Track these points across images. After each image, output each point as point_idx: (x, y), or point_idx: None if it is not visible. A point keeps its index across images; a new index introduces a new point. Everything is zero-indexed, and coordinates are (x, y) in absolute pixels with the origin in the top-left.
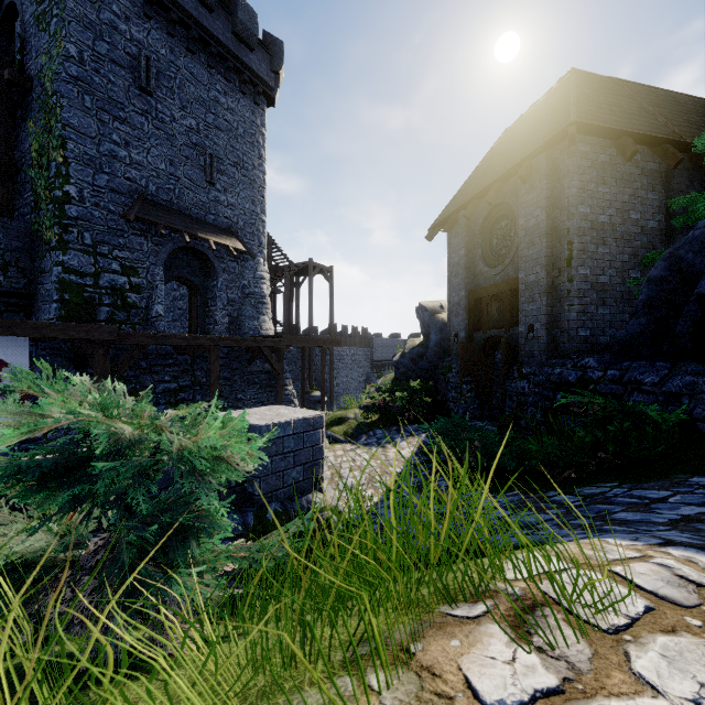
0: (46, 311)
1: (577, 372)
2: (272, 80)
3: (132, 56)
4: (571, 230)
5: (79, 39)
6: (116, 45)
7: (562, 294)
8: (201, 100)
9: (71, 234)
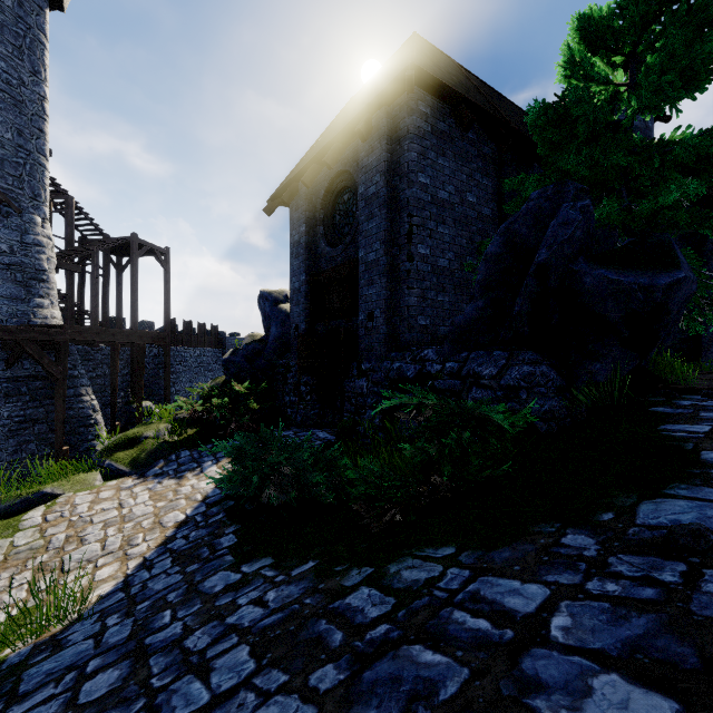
0: None
1: (416, 366)
2: None
3: None
4: (411, 200)
5: None
6: None
7: (402, 276)
8: None
9: None
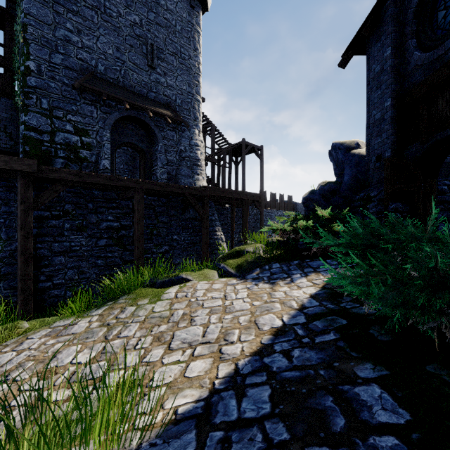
0: None
1: None
2: None
3: None
4: None
5: None
6: None
7: None
8: (143, 1)
9: (30, 99)
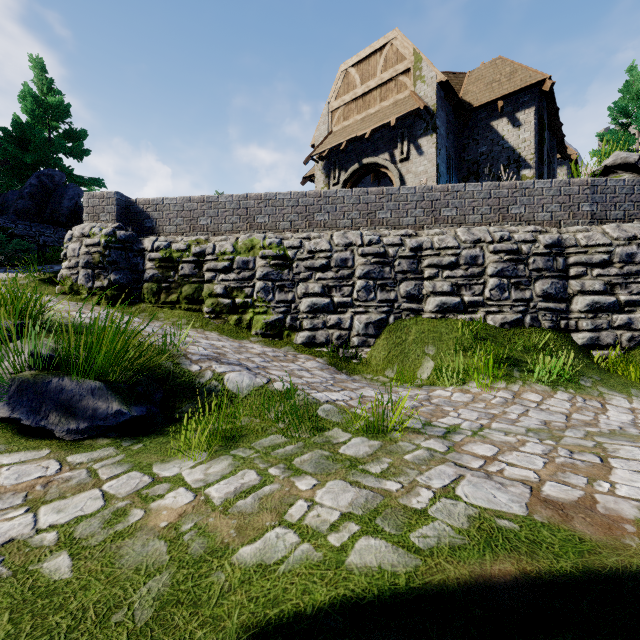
0: None
1: None
2: None
3: None
4: None
5: None
6: None
7: None
8: None
9: None
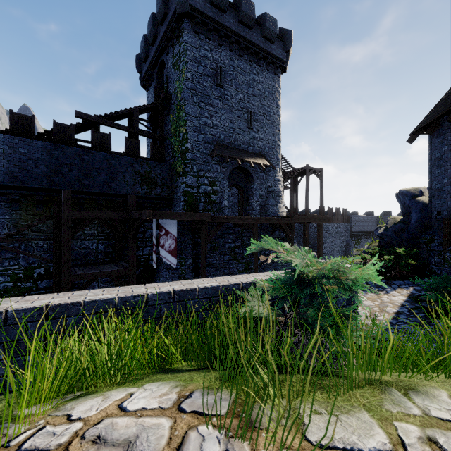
0: (178, 206)
1: None
2: (285, 57)
3: (213, 69)
4: None
5: (191, 69)
6: (206, 66)
7: None
8: (245, 82)
9: (188, 167)
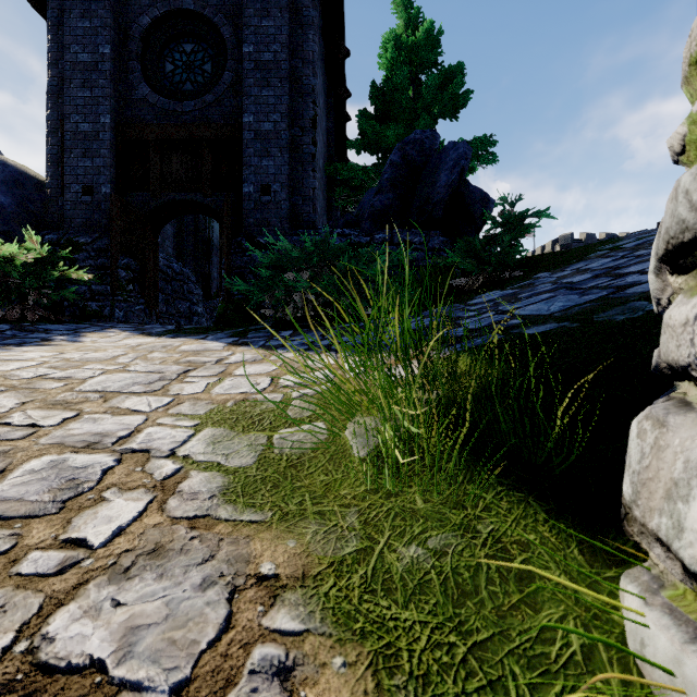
0: None
1: (341, 239)
2: None
3: None
4: (316, 90)
5: None
6: None
7: (306, 157)
8: None
9: None
